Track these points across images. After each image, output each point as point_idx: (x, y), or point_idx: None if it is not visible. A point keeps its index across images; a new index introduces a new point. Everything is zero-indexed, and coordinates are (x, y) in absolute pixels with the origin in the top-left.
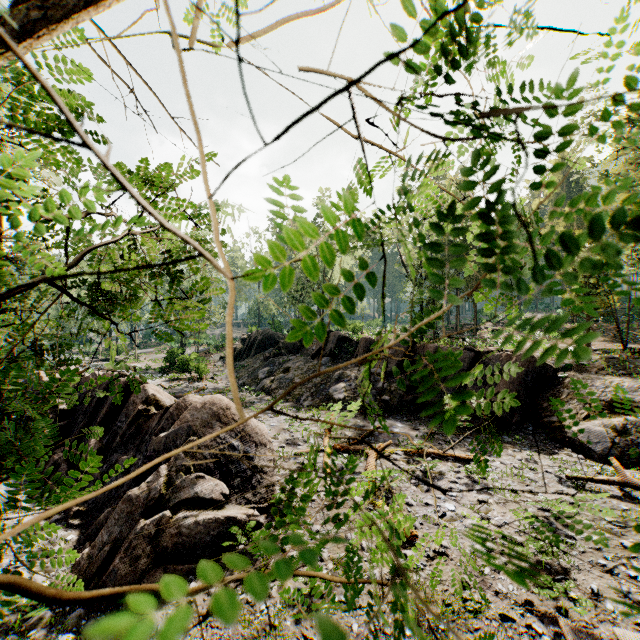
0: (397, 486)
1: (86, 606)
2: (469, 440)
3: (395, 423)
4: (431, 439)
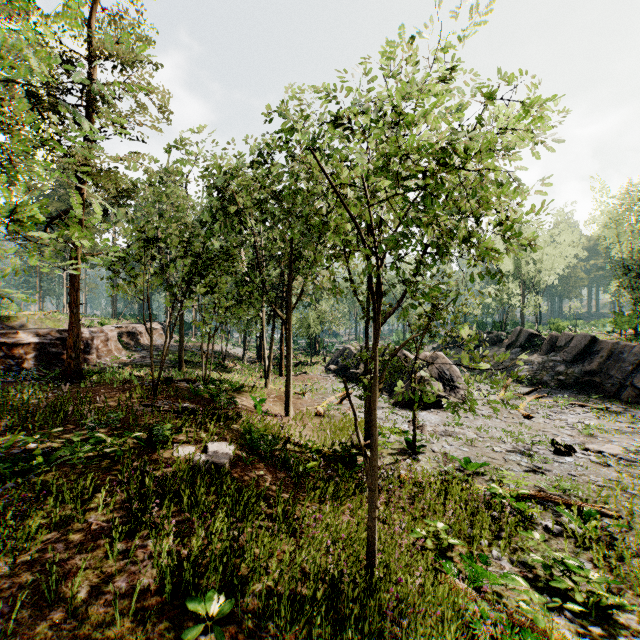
0: (536, 408)
1: (400, 406)
2: (620, 406)
3: (563, 393)
4: (585, 401)
